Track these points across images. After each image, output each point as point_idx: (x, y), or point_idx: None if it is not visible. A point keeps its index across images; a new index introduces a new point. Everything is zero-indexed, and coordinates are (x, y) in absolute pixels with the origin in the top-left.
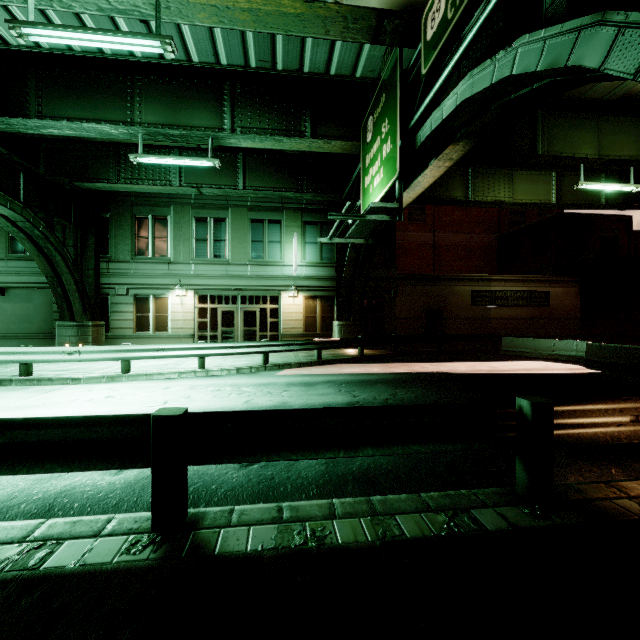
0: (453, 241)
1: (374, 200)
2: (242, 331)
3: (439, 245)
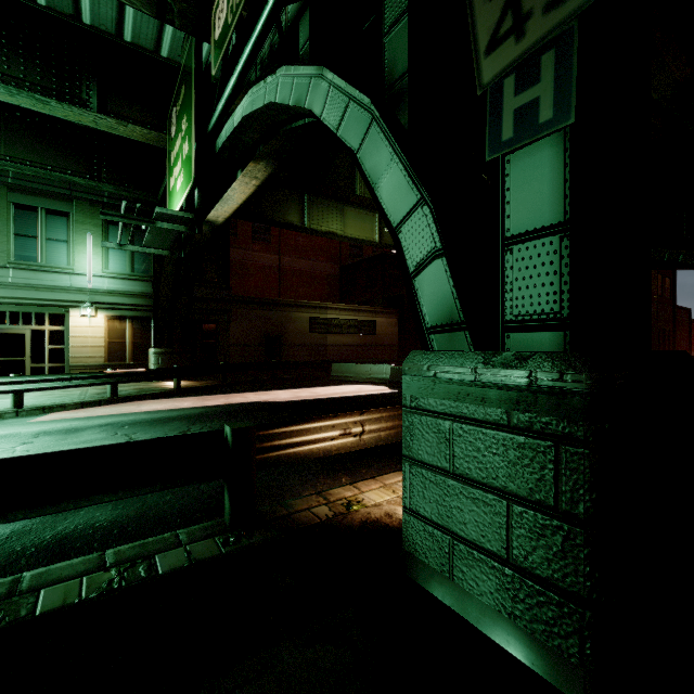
0: (299, 267)
1: (177, 206)
2: None
3: (285, 269)
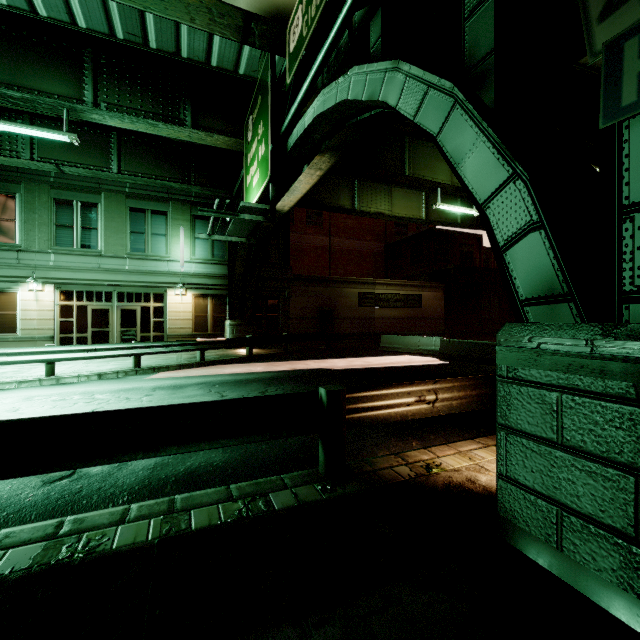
0: (347, 246)
1: (253, 200)
2: (119, 332)
3: (335, 249)
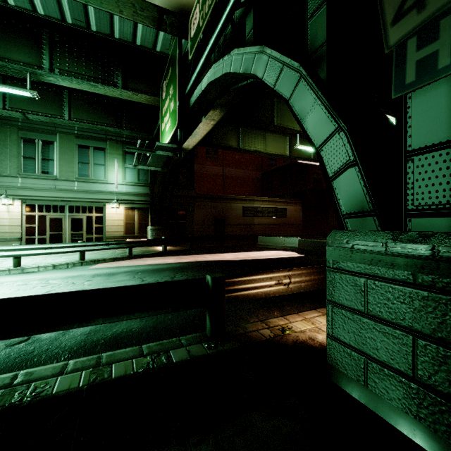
0: (235, 174)
1: (166, 141)
2: (70, 234)
3: (226, 176)
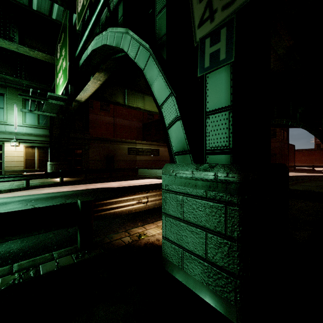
0: (123, 123)
1: (60, 92)
2: None
3: (116, 124)
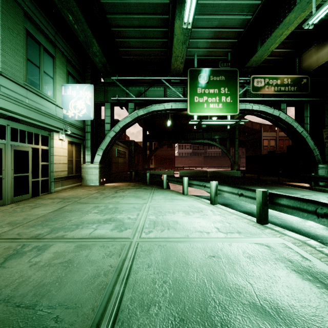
0: None
1: (211, 112)
2: (12, 179)
3: None
